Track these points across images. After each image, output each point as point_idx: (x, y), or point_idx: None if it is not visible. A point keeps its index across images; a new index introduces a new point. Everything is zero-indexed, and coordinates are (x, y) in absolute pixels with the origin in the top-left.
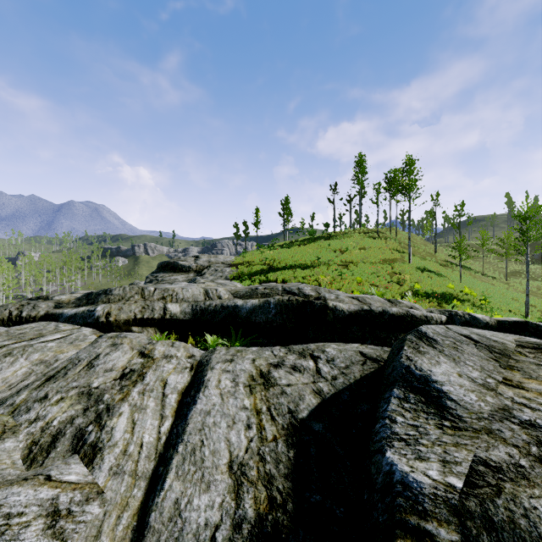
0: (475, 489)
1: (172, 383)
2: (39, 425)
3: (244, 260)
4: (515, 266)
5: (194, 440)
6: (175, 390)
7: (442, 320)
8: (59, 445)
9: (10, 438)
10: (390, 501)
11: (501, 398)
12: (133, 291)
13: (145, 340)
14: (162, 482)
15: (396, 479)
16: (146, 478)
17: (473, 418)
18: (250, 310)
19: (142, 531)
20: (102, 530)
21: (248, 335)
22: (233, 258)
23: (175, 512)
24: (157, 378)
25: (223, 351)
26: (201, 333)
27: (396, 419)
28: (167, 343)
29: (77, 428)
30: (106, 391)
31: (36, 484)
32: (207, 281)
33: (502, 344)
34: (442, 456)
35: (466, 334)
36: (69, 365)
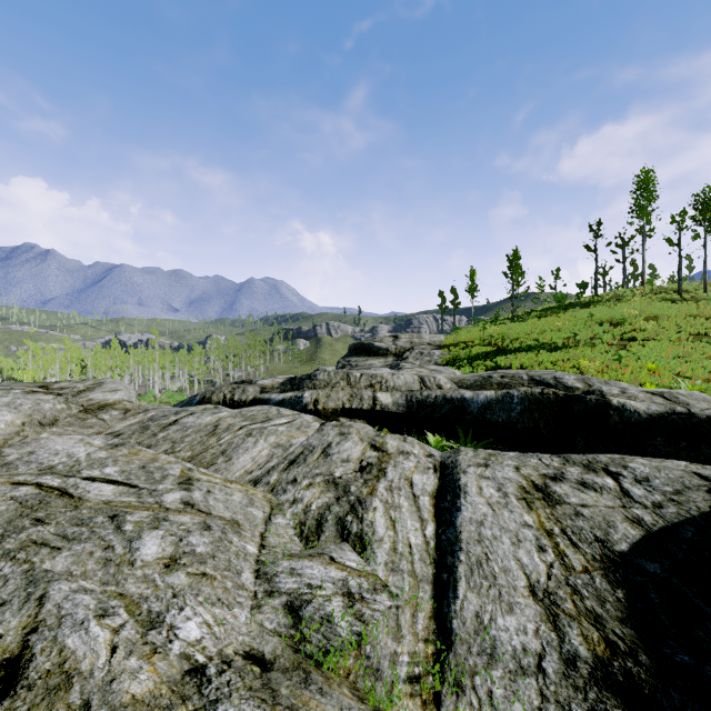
0: None
1: (418, 483)
2: (299, 507)
3: (458, 340)
4: None
5: (476, 551)
6: (425, 492)
7: None
8: (326, 529)
9: (279, 515)
10: None
11: None
12: (338, 377)
13: (371, 431)
14: (452, 589)
15: None
16: (429, 582)
17: None
18: (483, 405)
19: (448, 636)
20: (401, 624)
21: (480, 439)
22: (442, 338)
23: (479, 626)
24: (399, 475)
25: (470, 452)
26: (418, 431)
27: None
28: (397, 437)
29: (337, 516)
30: (350, 483)
31: (324, 563)
32: (414, 367)
33: None
34: None
35: None
36: (305, 451)
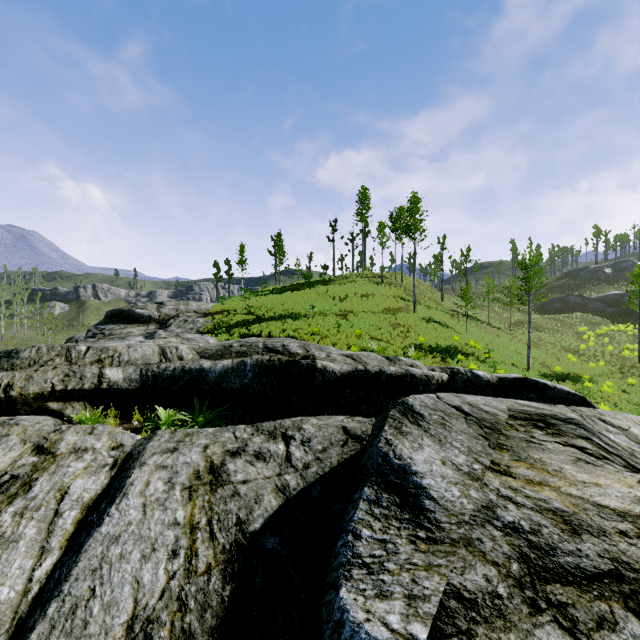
0: None
1: (76, 491)
2: None
3: (223, 308)
4: (519, 316)
5: (79, 591)
6: (78, 503)
7: (444, 379)
8: None
9: None
10: None
11: (487, 490)
12: (53, 353)
13: (49, 426)
14: None
15: (345, 637)
16: None
17: (453, 523)
18: (220, 374)
19: None
20: None
21: (218, 406)
22: (209, 306)
23: None
24: (52, 486)
25: (167, 435)
26: (154, 405)
27: (362, 533)
28: (83, 429)
29: None
30: None
31: None
32: (169, 336)
33: (494, 415)
34: (409, 587)
35: (457, 404)
36: None
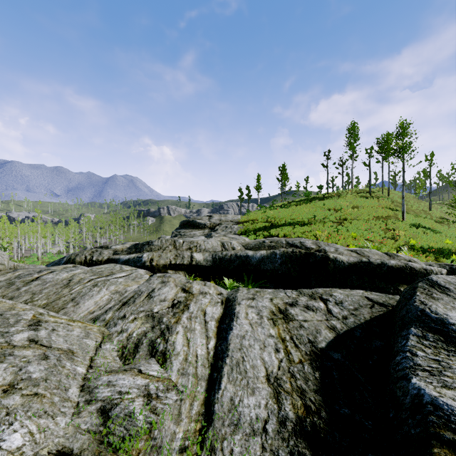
0: None
1: (209, 313)
2: (124, 335)
3: (249, 218)
4: None
5: (237, 356)
6: (213, 319)
7: (442, 273)
8: (140, 350)
9: (108, 342)
10: (422, 418)
11: None
12: (168, 243)
13: (184, 279)
14: (218, 383)
15: (426, 401)
16: (205, 379)
17: None
18: (259, 259)
19: (210, 416)
20: (182, 411)
21: (257, 280)
22: (239, 217)
23: (232, 406)
24: (198, 308)
25: (245, 290)
26: (220, 277)
27: (417, 353)
28: (200, 283)
29: (150, 340)
30: (164, 315)
31: (133, 374)
32: (220, 236)
33: None
34: None
35: None
36: (135, 295)
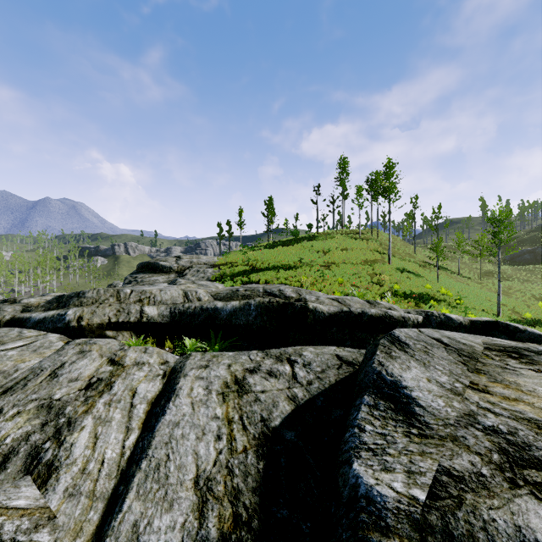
0: (437, 502)
1: (142, 392)
2: None
3: (227, 260)
4: (488, 266)
5: (159, 455)
6: (145, 400)
7: (419, 321)
8: (10, 465)
9: None
10: (354, 517)
11: (467, 403)
12: (108, 294)
13: (116, 346)
14: (120, 503)
15: (361, 493)
16: (105, 498)
17: (440, 425)
18: (230, 312)
19: None
20: None
21: (228, 338)
22: (215, 259)
23: (133, 536)
24: (125, 387)
25: (199, 356)
26: (180, 336)
27: (365, 428)
28: (139, 349)
29: (32, 446)
30: (68, 403)
31: None
32: (187, 282)
33: (471, 347)
34: (408, 466)
35: (437, 337)
36: (29, 375)
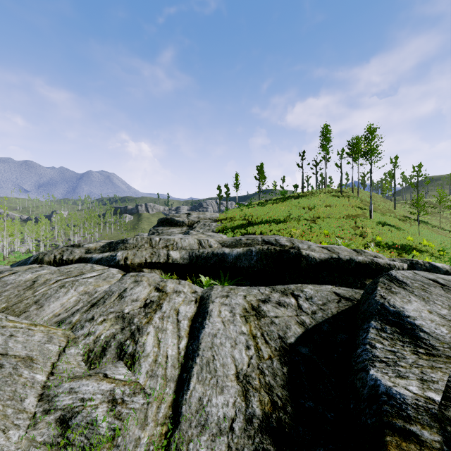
0: None
1: (183, 312)
2: (91, 338)
3: (227, 216)
4: None
5: (207, 355)
6: (186, 318)
7: (404, 268)
8: (108, 353)
9: (73, 346)
10: (377, 408)
11: None
12: (143, 241)
13: (158, 278)
14: (187, 384)
15: (381, 391)
16: (174, 381)
17: (445, 347)
18: (235, 257)
19: (177, 418)
20: (148, 415)
21: (234, 277)
22: (217, 215)
23: (200, 407)
24: (171, 307)
25: (220, 288)
26: (196, 275)
27: (376, 345)
28: (175, 281)
29: (118, 342)
30: (135, 316)
31: (98, 379)
32: (198, 233)
33: None
34: (420, 375)
35: (432, 278)
36: (105, 296)
